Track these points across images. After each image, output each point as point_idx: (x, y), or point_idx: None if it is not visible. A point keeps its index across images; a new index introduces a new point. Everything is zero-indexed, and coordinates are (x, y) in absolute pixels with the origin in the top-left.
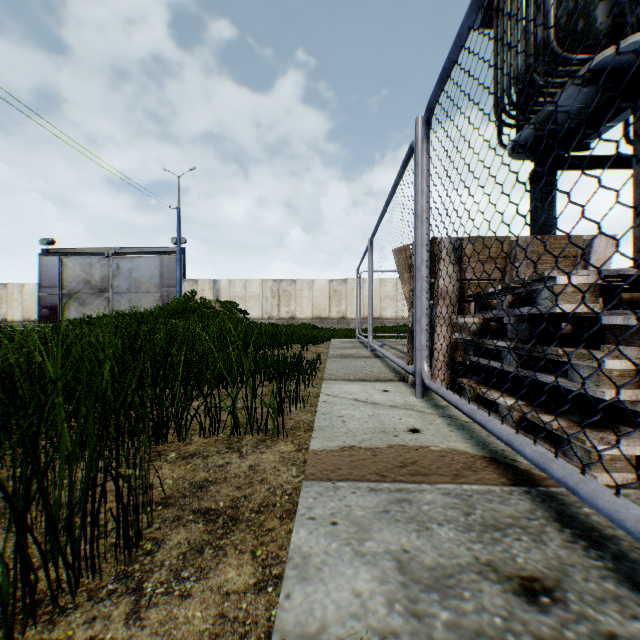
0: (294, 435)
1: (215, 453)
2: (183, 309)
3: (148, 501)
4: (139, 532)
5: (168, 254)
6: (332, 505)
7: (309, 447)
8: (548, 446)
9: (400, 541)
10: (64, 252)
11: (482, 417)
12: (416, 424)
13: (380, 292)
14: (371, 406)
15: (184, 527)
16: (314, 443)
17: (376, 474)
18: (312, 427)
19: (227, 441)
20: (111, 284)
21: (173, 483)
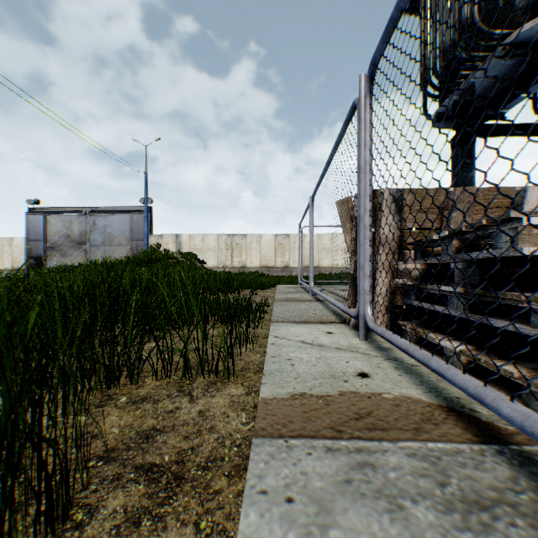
0: (244, 377)
1: (166, 397)
2: (149, 259)
3: (89, 455)
4: (69, 500)
5: (137, 212)
6: (286, 472)
7: (259, 390)
8: (504, 394)
9: (371, 529)
10: (48, 210)
11: (438, 365)
12: (364, 368)
13: (318, 245)
14: (318, 348)
15: (123, 489)
16: (264, 390)
17: (331, 428)
18: (261, 368)
19: (179, 383)
20: (88, 238)
21: (119, 432)
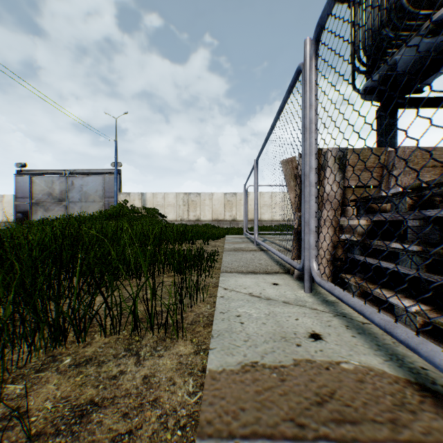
0: (193, 331)
1: (112, 357)
2: (117, 213)
3: None
4: None
5: (109, 174)
6: None
7: (207, 348)
8: None
9: None
10: (33, 172)
11: (407, 336)
12: (314, 326)
13: (260, 202)
14: (266, 302)
15: None
16: (212, 358)
17: (291, 421)
18: (211, 321)
19: (128, 340)
20: (67, 196)
21: (52, 408)
